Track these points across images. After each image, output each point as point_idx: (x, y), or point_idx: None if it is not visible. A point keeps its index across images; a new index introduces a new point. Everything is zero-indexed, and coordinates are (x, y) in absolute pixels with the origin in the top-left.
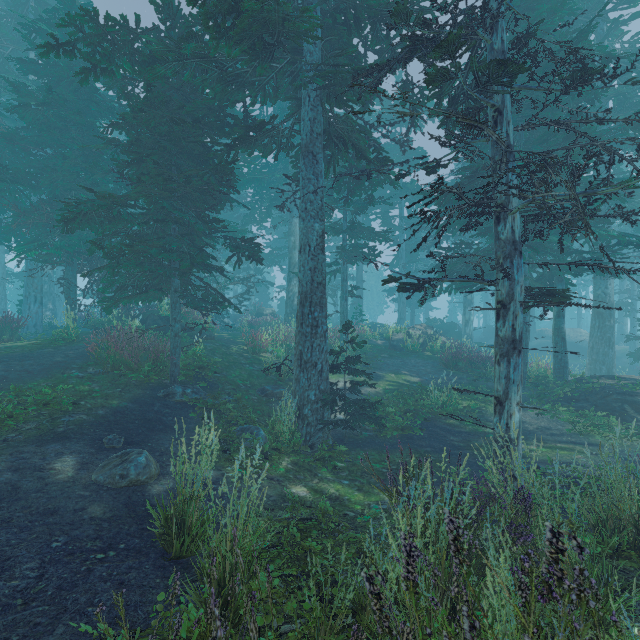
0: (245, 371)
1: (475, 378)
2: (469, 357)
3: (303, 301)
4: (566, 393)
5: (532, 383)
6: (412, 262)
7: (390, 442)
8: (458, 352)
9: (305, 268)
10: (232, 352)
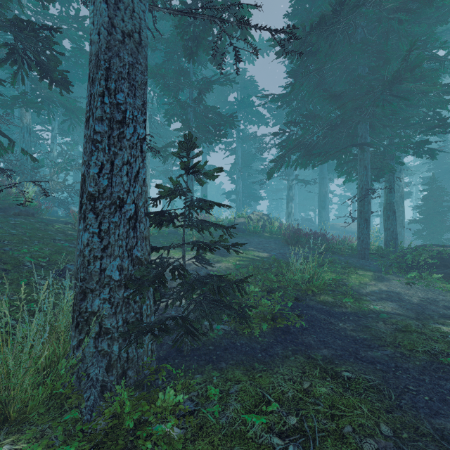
0: (51, 247)
1: (320, 251)
2: (308, 234)
3: (93, 73)
4: (426, 260)
5: (374, 254)
6: (247, 166)
7: (260, 343)
8: (298, 230)
9: (97, 2)
10: (50, 228)
